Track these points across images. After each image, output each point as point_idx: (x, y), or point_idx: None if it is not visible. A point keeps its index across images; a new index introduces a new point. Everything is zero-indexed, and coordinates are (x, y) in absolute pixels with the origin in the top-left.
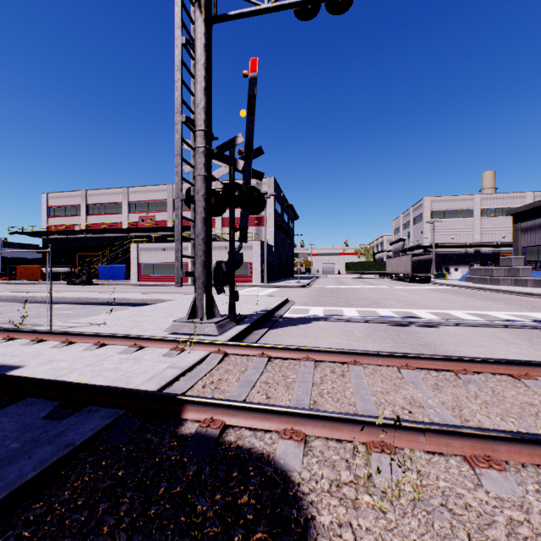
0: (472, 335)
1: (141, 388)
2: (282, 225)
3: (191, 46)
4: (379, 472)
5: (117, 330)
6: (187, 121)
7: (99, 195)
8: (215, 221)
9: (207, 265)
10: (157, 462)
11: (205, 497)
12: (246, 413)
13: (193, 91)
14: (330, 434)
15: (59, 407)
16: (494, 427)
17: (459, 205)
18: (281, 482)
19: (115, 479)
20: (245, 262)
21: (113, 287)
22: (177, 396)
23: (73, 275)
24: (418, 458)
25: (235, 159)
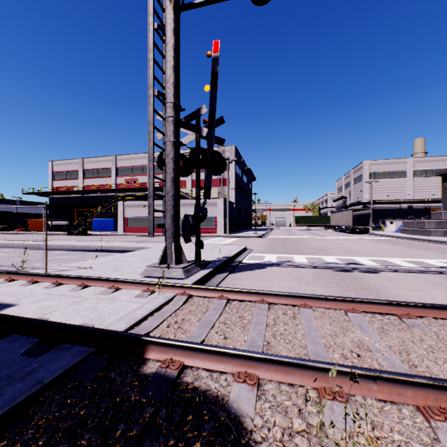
0: (410, 280)
1: (112, 327)
2: (242, 185)
3: (162, 30)
4: (332, 427)
5: (100, 274)
6: (158, 94)
7: (93, 162)
8: (186, 182)
9: (176, 218)
10: (118, 402)
11: (159, 442)
12: (203, 355)
13: (164, 70)
14: (282, 378)
15: (37, 344)
16: (443, 373)
17: (394, 167)
18: (233, 428)
19: (77, 419)
20: (211, 216)
21: (103, 237)
22: (140, 337)
23: (72, 227)
24: (370, 406)
25: (200, 127)
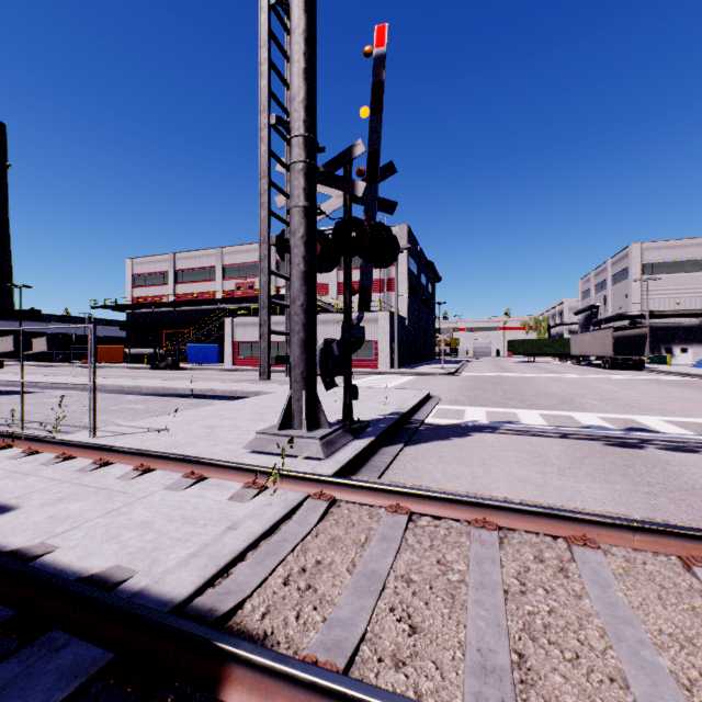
0: None
1: (168, 583)
2: (419, 290)
3: (284, 7)
4: None
5: (179, 442)
6: (277, 123)
7: (189, 259)
8: (329, 286)
9: (308, 346)
10: None
11: None
12: None
13: (288, 82)
14: None
15: None
16: None
17: (689, 254)
18: None
19: None
20: (368, 340)
21: (202, 373)
22: (212, 642)
23: (158, 358)
24: None
25: (352, 180)
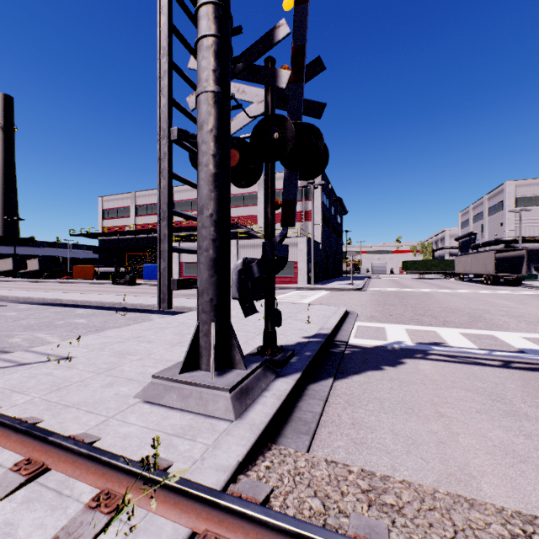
0: None
1: None
2: (330, 220)
3: None
4: None
5: (69, 381)
6: None
7: (146, 196)
8: (257, 217)
9: (219, 267)
10: None
11: None
12: None
13: None
14: None
15: None
16: None
17: None
18: None
19: None
20: (289, 261)
21: (153, 288)
22: None
23: (119, 275)
24: None
25: (273, 70)
